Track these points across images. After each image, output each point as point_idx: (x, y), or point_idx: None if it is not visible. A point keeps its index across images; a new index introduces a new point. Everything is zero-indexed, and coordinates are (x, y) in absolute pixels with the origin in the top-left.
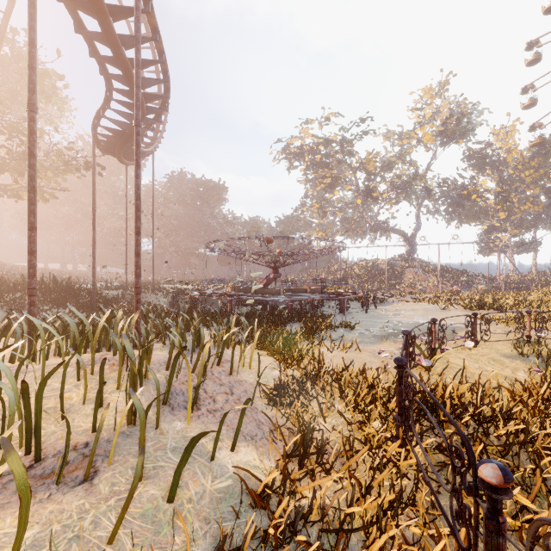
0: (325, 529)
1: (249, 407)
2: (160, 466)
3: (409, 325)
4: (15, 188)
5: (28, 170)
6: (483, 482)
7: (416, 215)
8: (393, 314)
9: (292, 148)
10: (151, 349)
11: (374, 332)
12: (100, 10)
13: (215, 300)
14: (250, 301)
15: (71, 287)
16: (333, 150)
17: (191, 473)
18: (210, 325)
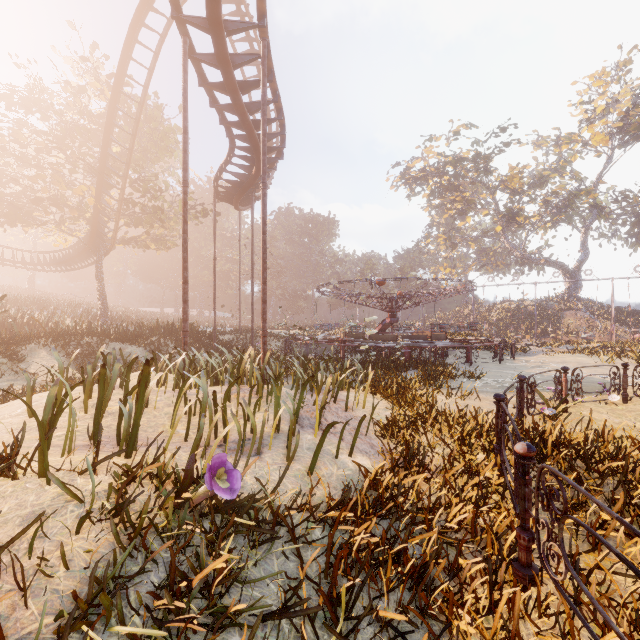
0: (421, 507)
1: (363, 435)
2: (301, 456)
3: (550, 377)
4: (144, 239)
5: (183, 235)
6: (519, 456)
7: (581, 241)
8: (533, 366)
9: (413, 171)
10: (281, 382)
11: (503, 383)
12: (233, 90)
13: (327, 346)
14: (364, 347)
15: (194, 331)
16: (464, 169)
17: (322, 462)
18: (325, 368)
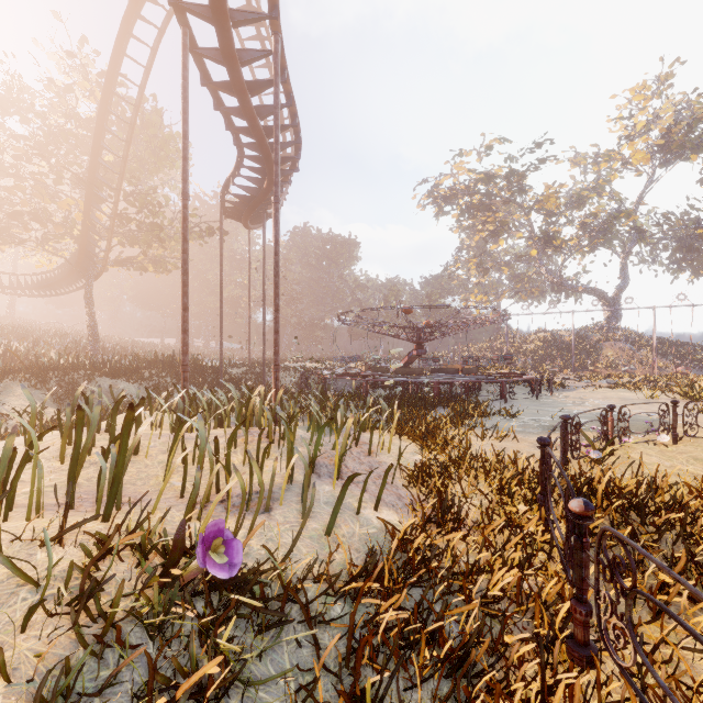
0: (457, 571)
1: (389, 484)
2: (317, 512)
3: (592, 415)
4: (141, 260)
5: (182, 255)
6: (574, 515)
7: (621, 267)
8: (573, 402)
9: (441, 189)
10: (295, 424)
11: (542, 422)
12: (241, 91)
13: (347, 380)
14: (389, 382)
15: (198, 364)
16: (497, 187)
17: (342, 519)
18: (345, 406)
